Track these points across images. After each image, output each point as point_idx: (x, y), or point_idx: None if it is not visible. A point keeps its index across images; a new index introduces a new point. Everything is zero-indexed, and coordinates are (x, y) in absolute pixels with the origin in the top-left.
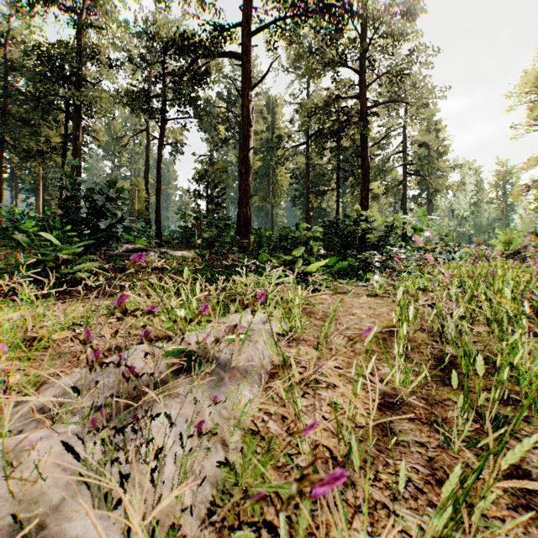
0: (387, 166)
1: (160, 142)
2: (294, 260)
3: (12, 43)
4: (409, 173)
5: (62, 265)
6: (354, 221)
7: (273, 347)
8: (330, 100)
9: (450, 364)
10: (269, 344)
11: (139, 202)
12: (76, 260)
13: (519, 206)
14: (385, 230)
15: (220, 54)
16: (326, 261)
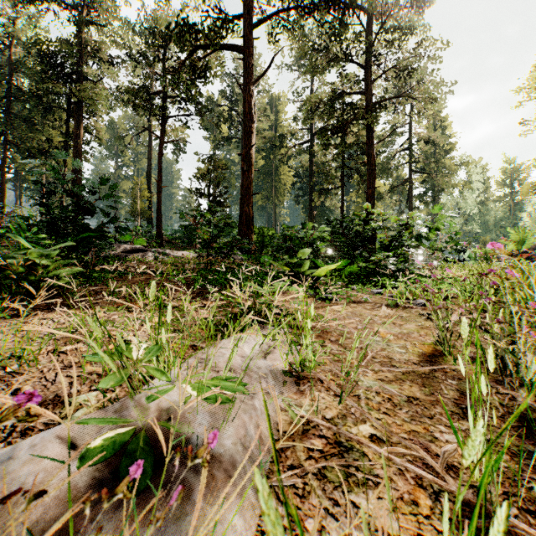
0: (392, 164)
1: (161, 140)
2: (300, 263)
3: (16, 43)
4: (415, 171)
5: (33, 270)
6: (363, 219)
7: (281, 524)
8: (335, 96)
9: (535, 426)
10: (270, 515)
11: (142, 201)
12: (51, 264)
13: (528, 204)
14: (398, 229)
15: (222, 48)
16: (337, 264)
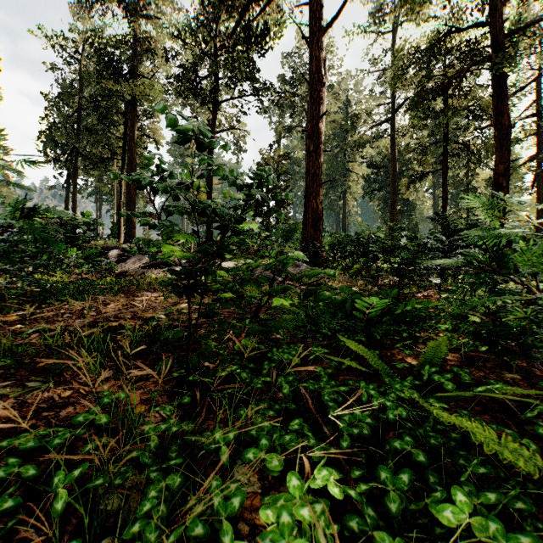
0: None
1: (212, 129)
2: None
3: None
4: None
5: None
6: None
7: None
8: (438, 38)
9: None
10: None
11: None
12: None
13: None
14: None
15: None
16: None
